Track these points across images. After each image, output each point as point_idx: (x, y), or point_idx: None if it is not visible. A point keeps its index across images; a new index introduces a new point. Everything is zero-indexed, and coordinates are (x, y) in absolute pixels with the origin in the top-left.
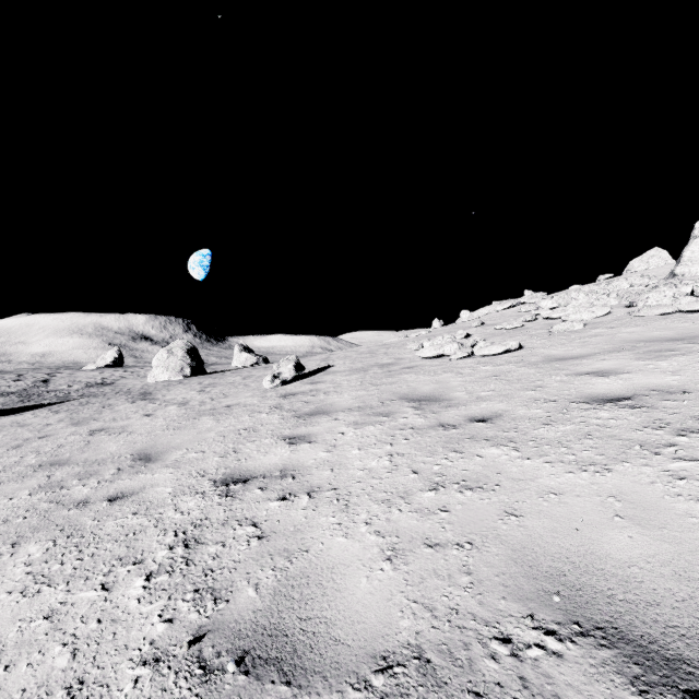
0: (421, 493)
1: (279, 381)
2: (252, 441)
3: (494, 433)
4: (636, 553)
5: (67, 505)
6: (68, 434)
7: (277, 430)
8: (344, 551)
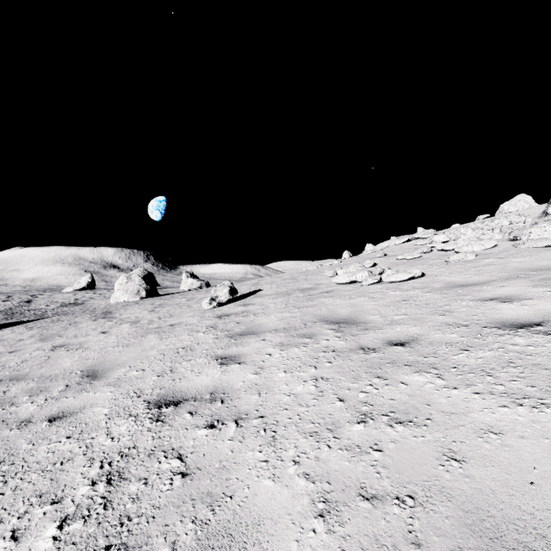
0: (349, 425)
1: (215, 303)
2: (188, 360)
3: (414, 357)
4: None
5: (10, 424)
6: (34, 349)
7: (211, 350)
8: (271, 499)
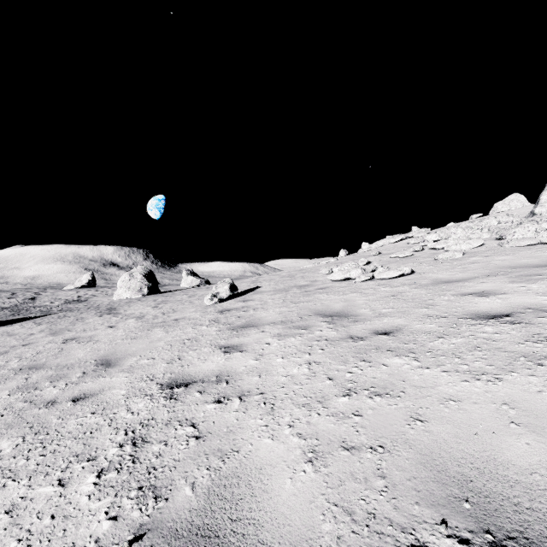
0: (336, 398)
1: (217, 299)
2: (194, 350)
3: (396, 344)
4: (535, 460)
5: (38, 404)
6: (46, 342)
7: (215, 341)
8: (270, 452)
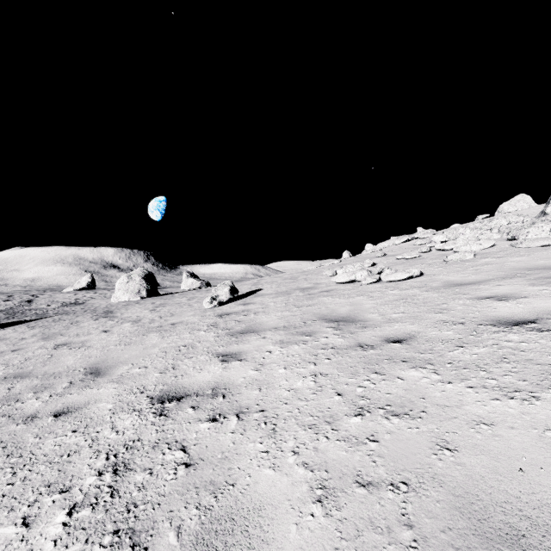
0: (347, 418)
1: (216, 302)
2: (190, 358)
3: (410, 354)
4: None
5: (16, 419)
6: (36, 347)
7: (212, 348)
8: (272, 486)
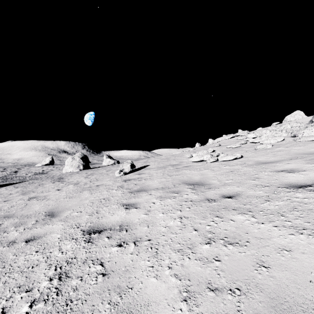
0: (200, 245)
1: (122, 173)
2: (106, 206)
3: (238, 205)
4: None
5: (3, 243)
6: (18, 199)
7: (120, 200)
8: (155, 290)
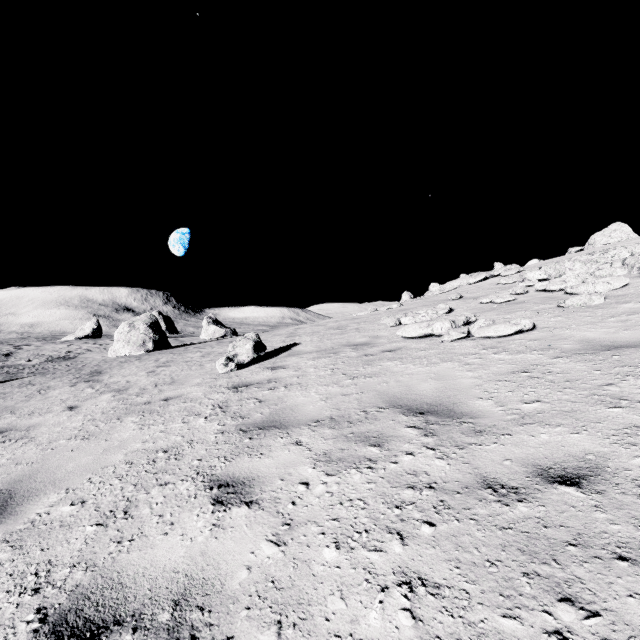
0: None
1: (233, 365)
2: (163, 485)
3: (626, 530)
4: None
5: None
6: None
7: (207, 460)
8: None
